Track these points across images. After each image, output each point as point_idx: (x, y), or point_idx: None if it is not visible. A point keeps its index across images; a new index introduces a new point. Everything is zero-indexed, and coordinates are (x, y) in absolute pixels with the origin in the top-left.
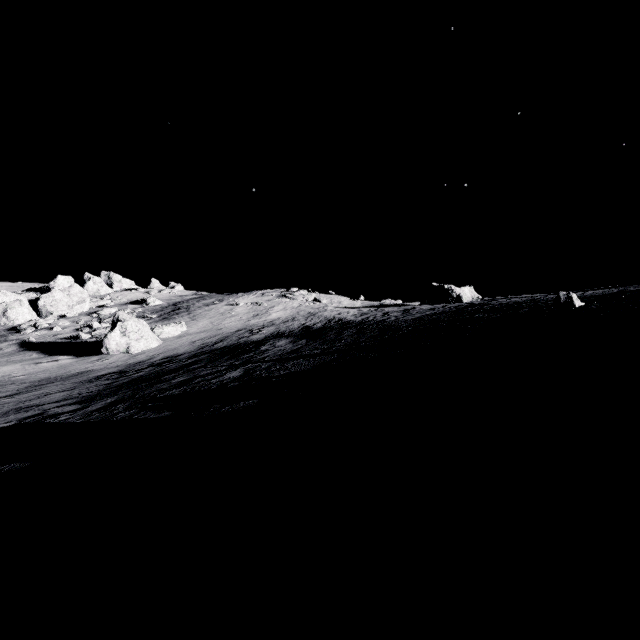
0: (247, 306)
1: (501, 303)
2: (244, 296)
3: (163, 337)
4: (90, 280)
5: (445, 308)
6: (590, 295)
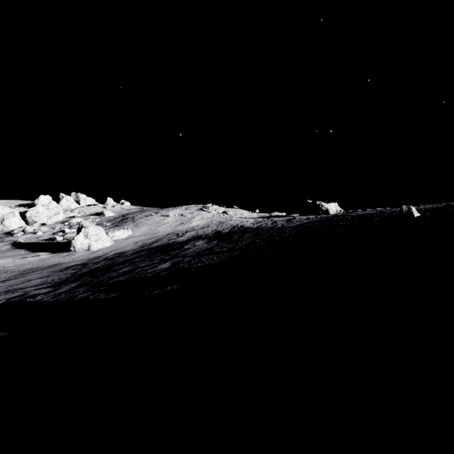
0: (175, 217)
1: (358, 214)
2: (173, 210)
3: (115, 239)
4: (63, 198)
5: (317, 218)
6: (423, 208)
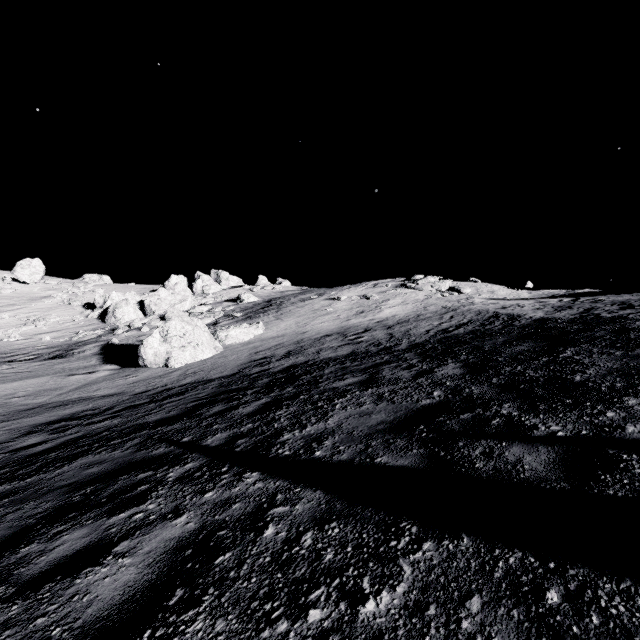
0: (351, 300)
1: None
2: (350, 288)
3: (228, 343)
4: (199, 278)
5: None
6: None
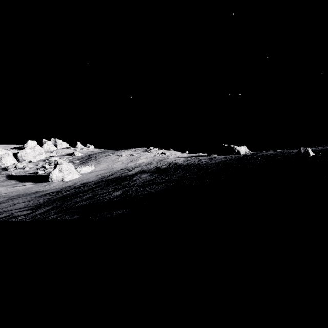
0: (126, 156)
1: (263, 154)
2: (125, 151)
3: (82, 173)
4: (45, 143)
5: (232, 157)
6: (314, 149)
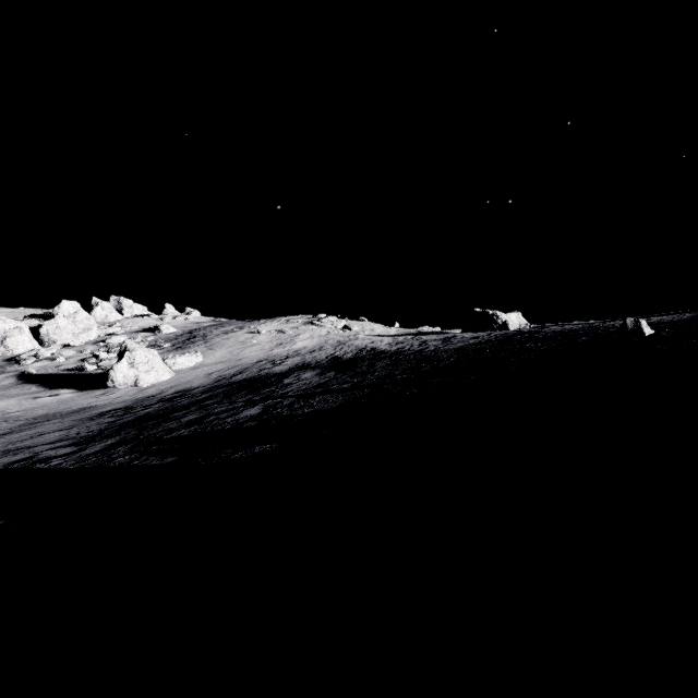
0: (270, 334)
1: (554, 331)
2: (267, 323)
3: (176, 368)
4: (98, 305)
5: (490, 336)
6: (657, 322)
